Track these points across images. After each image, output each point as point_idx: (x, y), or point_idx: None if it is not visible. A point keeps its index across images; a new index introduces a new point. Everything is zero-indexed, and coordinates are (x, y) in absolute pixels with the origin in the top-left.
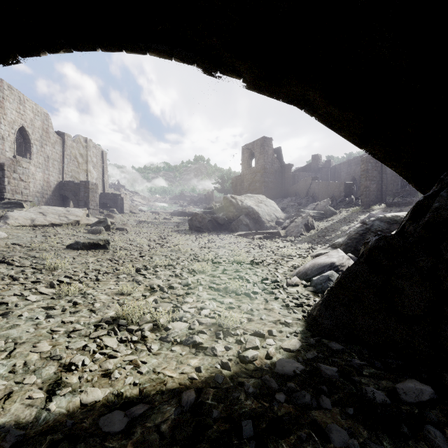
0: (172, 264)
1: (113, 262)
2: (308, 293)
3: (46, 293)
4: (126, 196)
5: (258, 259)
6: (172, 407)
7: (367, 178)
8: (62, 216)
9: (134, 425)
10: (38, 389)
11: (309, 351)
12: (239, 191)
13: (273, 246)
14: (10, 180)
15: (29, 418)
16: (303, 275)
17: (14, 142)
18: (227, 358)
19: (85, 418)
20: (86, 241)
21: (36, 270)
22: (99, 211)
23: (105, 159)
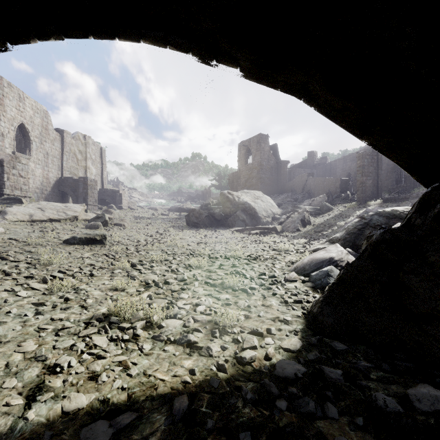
0: (168, 259)
1: (108, 257)
2: (307, 289)
3: (38, 289)
4: (124, 192)
5: (255, 254)
6: (162, 415)
7: (363, 174)
8: (60, 212)
9: (120, 437)
10: (17, 394)
11: (310, 352)
12: (236, 187)
13: (270, 241)
14: (9, 176)
15: (3, 428)
16: (301, 270)
17: (14, 139)
18: (223, 359)
19: (65, 428)
20: (83, 236)
21: (30, 265)
22: (98, 206)
23: (104, 156)
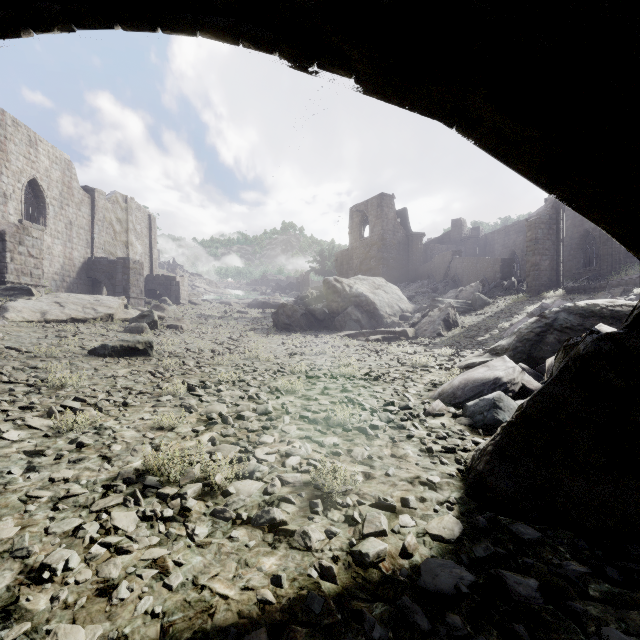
0: (245, 379)
1: (154, 375)
2: (461, 429)
3: (37, 427)
4: (183, 279)
5: (377, 371)
6: None
7: (535, 252)
8: (88, 308)
9: None
10: None
11: (477, 541)
12: (346, 272)
13: (397, 351)
14: (13, 256)
15: None
16: (449, 397)
17: (21, 201)
18: (329, 555)
19: None
20: (117, 344)
21: (32, 388)
22: (145, 300)
23: (153, 226)
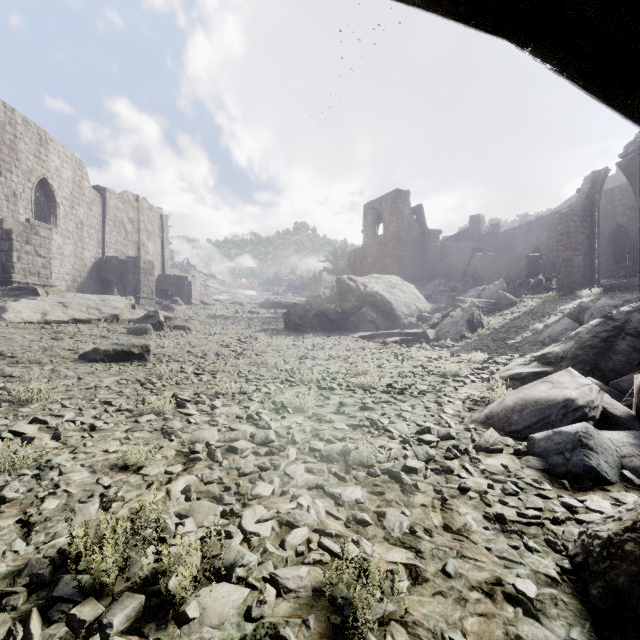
0: (246, 391)
1: (143, 386)
2: (537, 478)
3: None
4: (195, 279)
5: (400, 381)
6: None
7: (567, 247)
8: (92, 308)
9: None
10: None
11: None
12: (360, 271)
13: (420, 355)
14: (20, 256)
15: None
16: (502, 423)
17: (31, 201)
18: None
19: None
20: (110, 348)
21: None
22: (156, 301)
23: (165, 226)
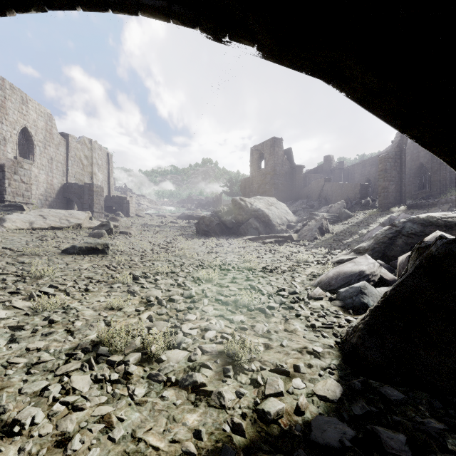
0: (175, 271)
1: (109, 268)
2: (336, 309)
3: (20, 308)
4: (132, 199)
5: (271, 265)
6: None
7: (385, 179)
8: (63, 219)
9: None
10: None
11: (354, 401)
12: (248, 194)
13: (286, 250)
14: (10, 182)
15: None
16: (326, 285)
17: (16, 143)
18: (239, 412)
19: None
20: (83, 246)
21: (19, 278)
22: (104, 214)
23: (110, 161)
